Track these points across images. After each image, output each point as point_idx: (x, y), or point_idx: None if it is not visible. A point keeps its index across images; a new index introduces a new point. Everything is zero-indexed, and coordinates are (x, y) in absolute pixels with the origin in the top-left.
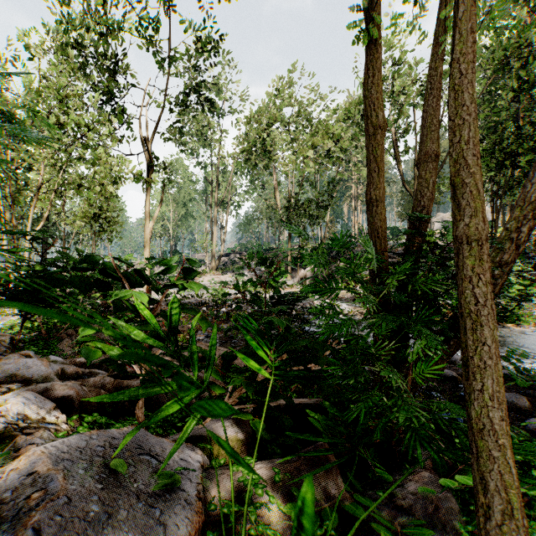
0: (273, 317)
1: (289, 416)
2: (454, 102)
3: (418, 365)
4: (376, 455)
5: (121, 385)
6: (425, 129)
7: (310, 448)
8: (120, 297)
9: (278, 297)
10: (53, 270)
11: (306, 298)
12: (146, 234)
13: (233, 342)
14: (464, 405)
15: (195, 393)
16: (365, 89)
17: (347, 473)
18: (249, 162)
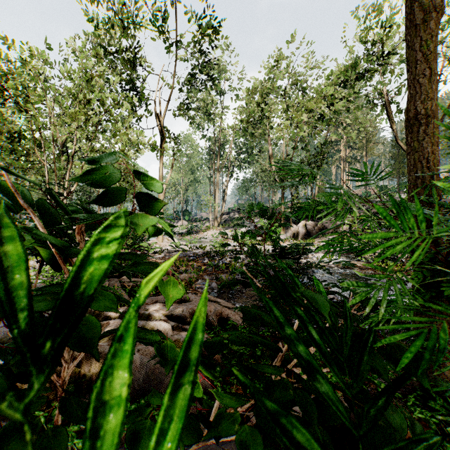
0: (300, 288)
1: None
2: None
3: None
4: None
5: None
6: None
7: None
8: None
9: (281, 249)
10: None
11: None
12: (160, 195)
13: (230, 292)
14: None
15: None
16: None
17: None
18: (246, 131)
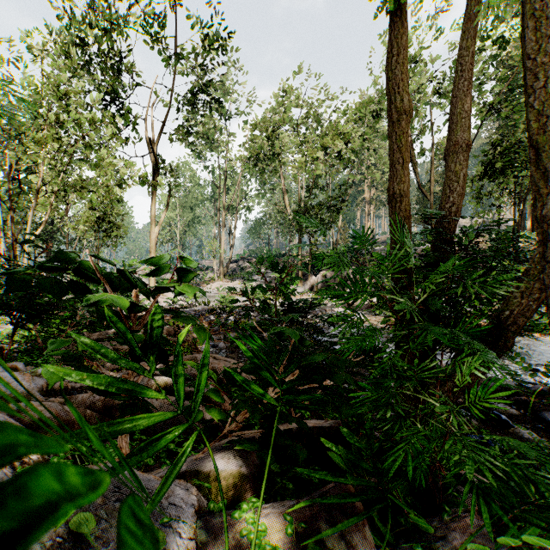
0: (284, 328)
1: (302, 441)
2: (533, 34)
3: (474, 391)
4: (407, 492)
5: (112, 403)
6: (453, 116)
7: (329, 488)
8: (98, 303)
9: (289, 304)
10: (14, 270)
11: (319, 305)
12: (151, 240)
13: (240, 352)
14: (497, 425)
15: (183, 427)
16: (387, 70)
17: (375, 518)
18: (258, 164)
